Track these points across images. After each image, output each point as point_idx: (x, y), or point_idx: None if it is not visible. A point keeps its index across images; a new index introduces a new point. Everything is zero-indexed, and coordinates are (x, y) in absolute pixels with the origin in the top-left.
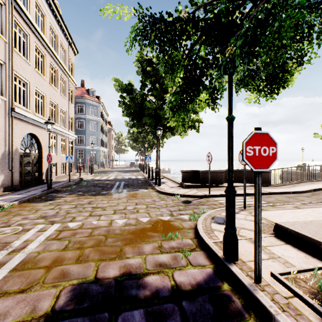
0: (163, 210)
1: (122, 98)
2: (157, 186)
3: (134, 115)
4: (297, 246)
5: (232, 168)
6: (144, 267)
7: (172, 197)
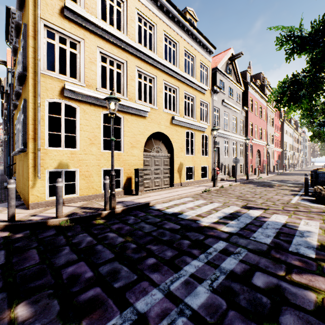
0: None
1: None
2: None
3: None
4: None
5: None
6: None
7: None
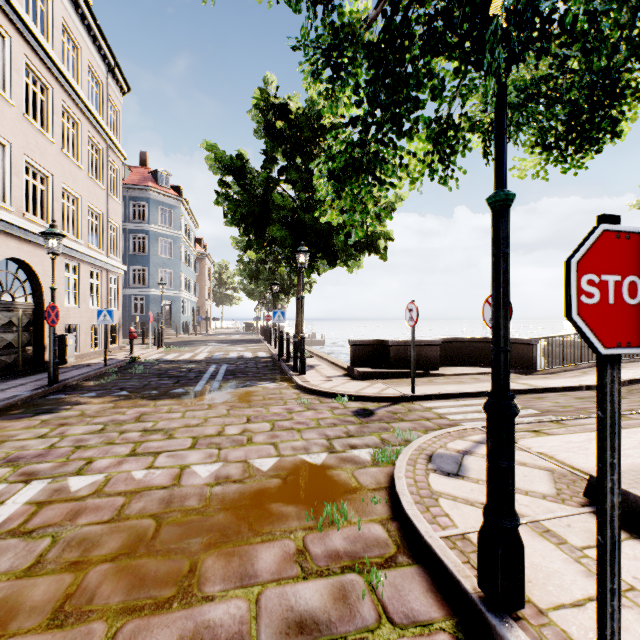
0: (311, 435)
1: (222, 186)
2: (297, 376)
3: (249, 222)
4: None
5: (507, 341)
6: (252, 636)
7: (330, 401)
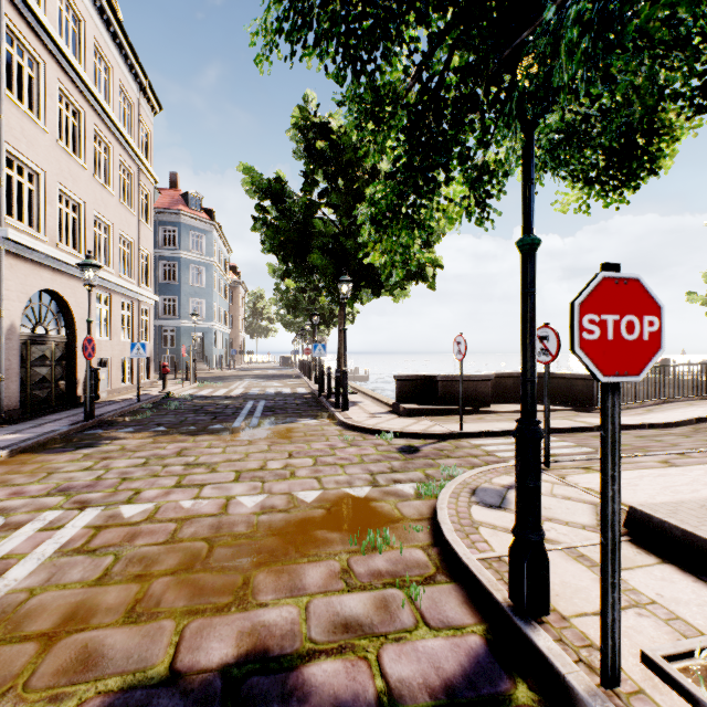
0: (354, 470)
1: (260, 211)
2: (339, 413)
3: (288, 250)
4: (690, 570)
5: (534, 372)
6: (303, 633)
7: (374, 438)
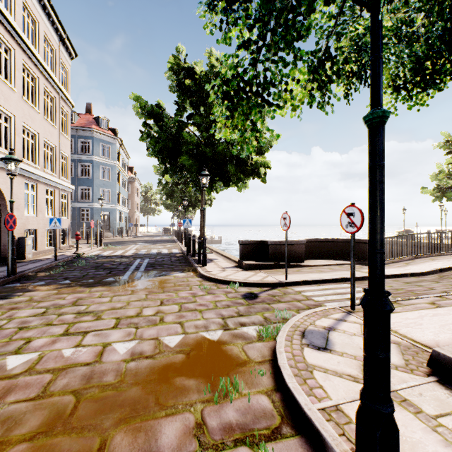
0: (210, 315)
1: (145, 127)
2: (200, 267)
3: (165, 154)
4: None
5: (383, 244)
6: None
7: (225, 287)
